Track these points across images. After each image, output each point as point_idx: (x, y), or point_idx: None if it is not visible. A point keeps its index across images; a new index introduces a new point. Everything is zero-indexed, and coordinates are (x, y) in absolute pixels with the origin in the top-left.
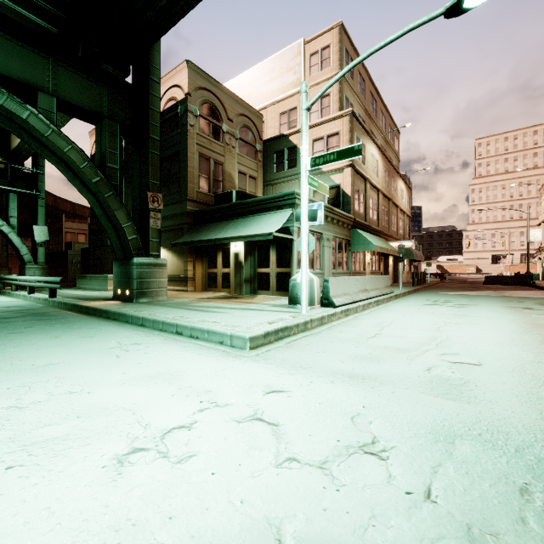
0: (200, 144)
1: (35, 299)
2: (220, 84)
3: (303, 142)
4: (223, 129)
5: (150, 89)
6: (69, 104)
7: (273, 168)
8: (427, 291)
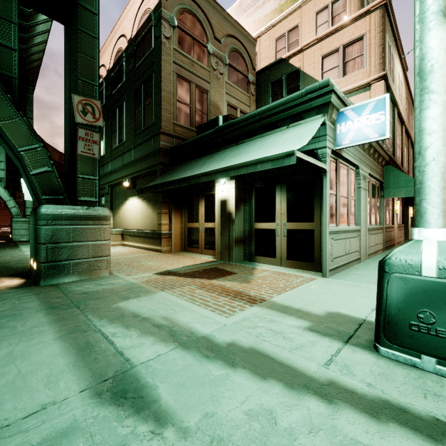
0: (178, 63)
1: None
2: None
3: None
4: (209, 50)
5: None
6: None
7: (268, 102)
8: None
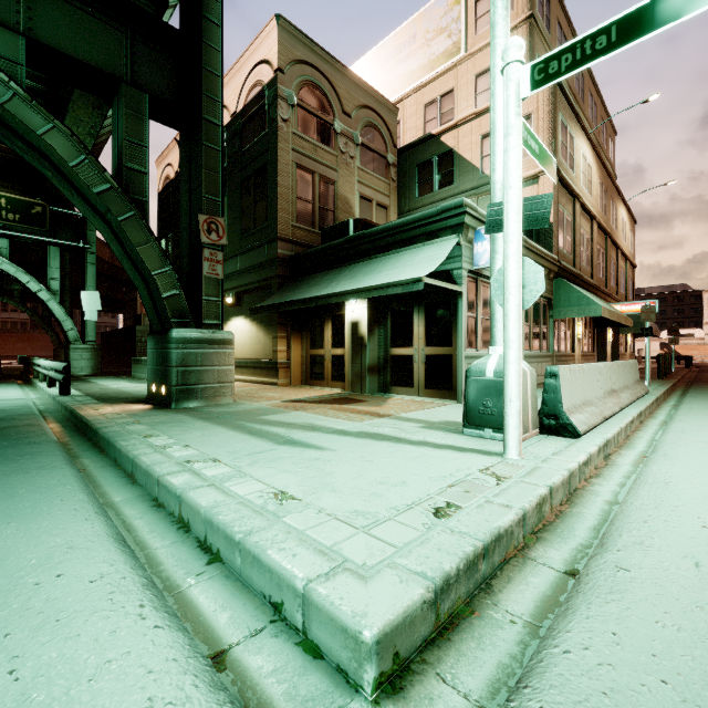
0: (298, 150)
1: (48, 396)
2: (330, 56)
3: (497, 61)
4: (336, 128)
5: (203, 36)
6: (52, 52)
7: (414, 191)
8: (701, 390)
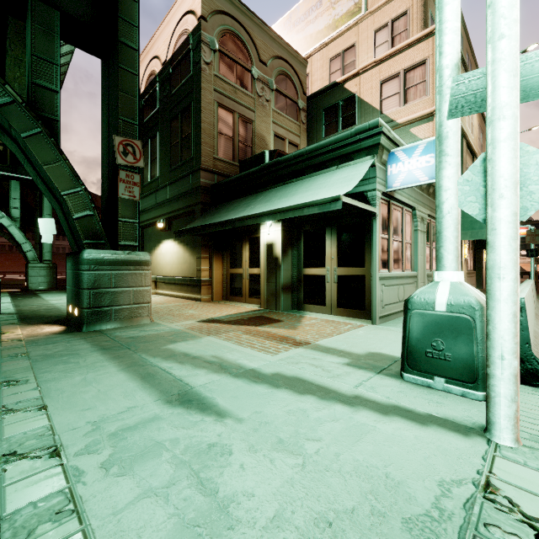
0: (219, 91)
1: None
2: (249, 10)
3: None
4: (253, 74)
5: None
6: None
7: (321, 132)
8: None
